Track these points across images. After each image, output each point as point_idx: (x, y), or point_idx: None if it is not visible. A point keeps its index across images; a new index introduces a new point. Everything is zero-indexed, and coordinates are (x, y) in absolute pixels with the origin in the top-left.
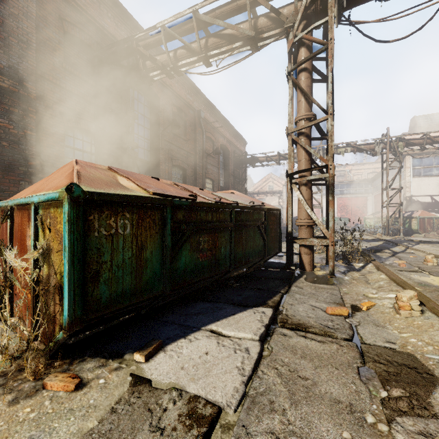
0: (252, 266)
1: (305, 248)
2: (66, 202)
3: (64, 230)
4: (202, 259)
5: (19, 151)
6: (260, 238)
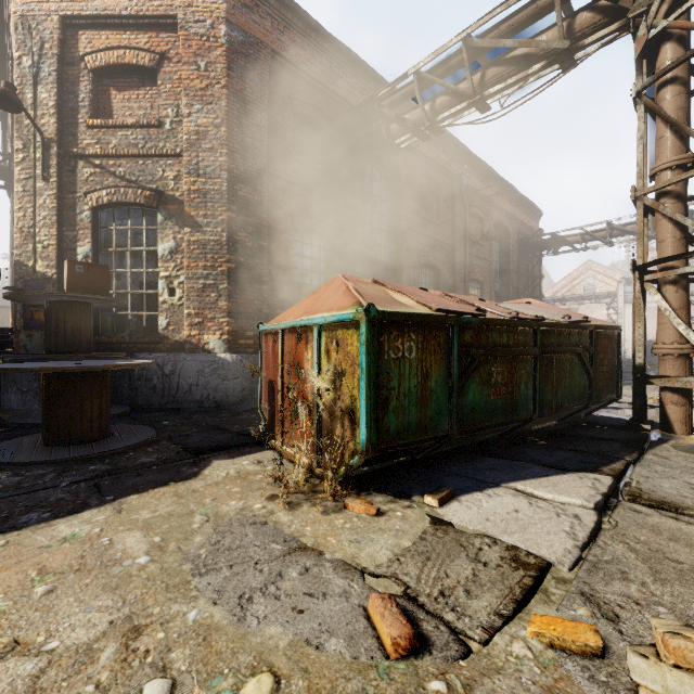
0: (565, 418)
1: (673, 394)
2: (363, 322)
3: (361, 352)
4: (493, 397)
5: (254, 266)
6: (582, 373)
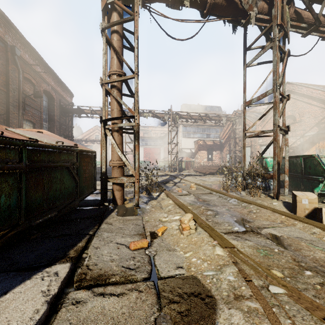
0: (62, 209)
1: (117, 186)
2: None
3: None
4: None
5: None
6: (71, 179)
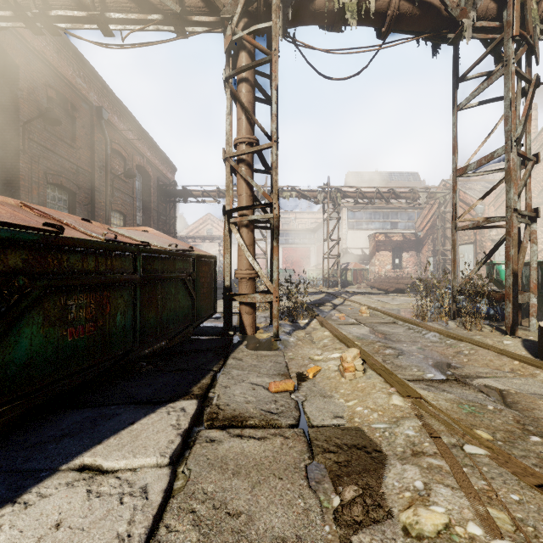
0: (175, 336)
1: (246, 306)
2: None
3: None
4: (73, 338)
5: None
6: (187, 296)
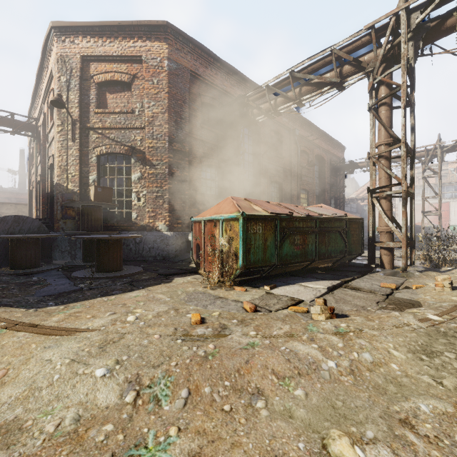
0: (335, 262)
1: (384, 250)
2: (241, 219)
3: (240, 230)
4: (296, 250)
5: (181, 186)
6: (342, 240)
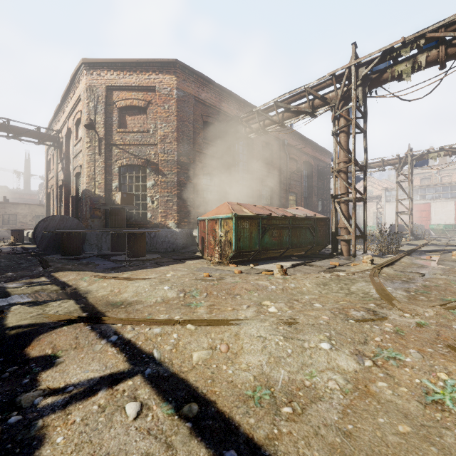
0: (307, 251)
1: (343, 242)
2: (233, 218)
3: (233, 226)
4: (274, 240)
5: (187, 191)
6: (311, 234)
